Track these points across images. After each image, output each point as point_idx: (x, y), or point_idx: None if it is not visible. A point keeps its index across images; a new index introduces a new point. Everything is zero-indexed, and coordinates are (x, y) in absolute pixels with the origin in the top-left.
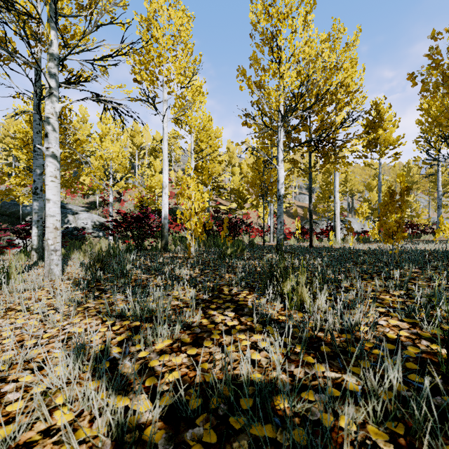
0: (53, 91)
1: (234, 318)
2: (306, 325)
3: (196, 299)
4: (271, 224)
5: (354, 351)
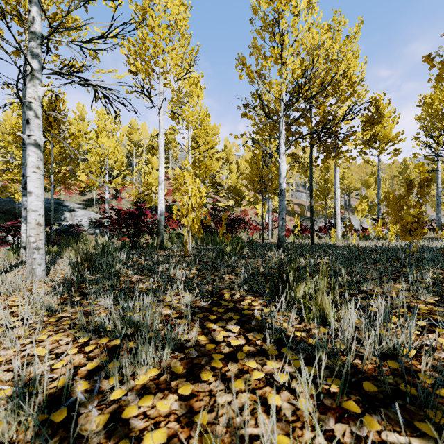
0: (35, 73)
1: (239, 335)
2: (336, 349)
3: (192, 306)
4: (269, 221)
5: (412, 391)
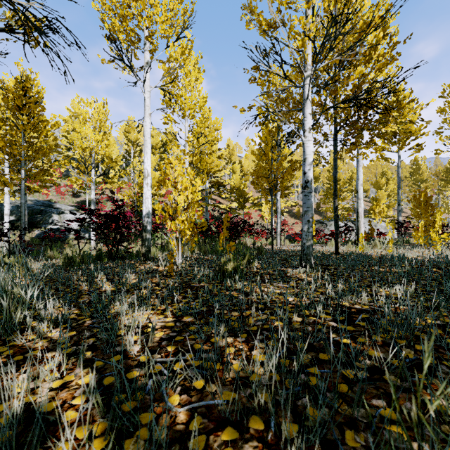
0: None
1: None
2: None
3: None
4: (277, 224)
5: None
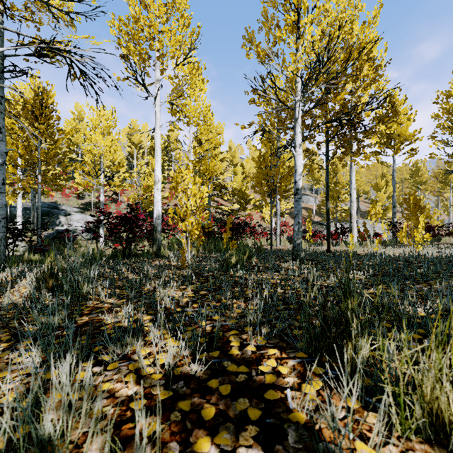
0: None
1: None
2: None
3: (176, 375)
4: (277, 225)
5: None
